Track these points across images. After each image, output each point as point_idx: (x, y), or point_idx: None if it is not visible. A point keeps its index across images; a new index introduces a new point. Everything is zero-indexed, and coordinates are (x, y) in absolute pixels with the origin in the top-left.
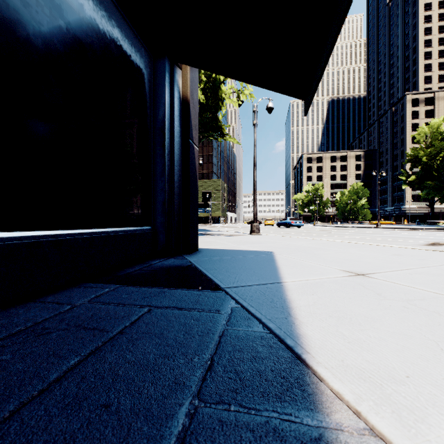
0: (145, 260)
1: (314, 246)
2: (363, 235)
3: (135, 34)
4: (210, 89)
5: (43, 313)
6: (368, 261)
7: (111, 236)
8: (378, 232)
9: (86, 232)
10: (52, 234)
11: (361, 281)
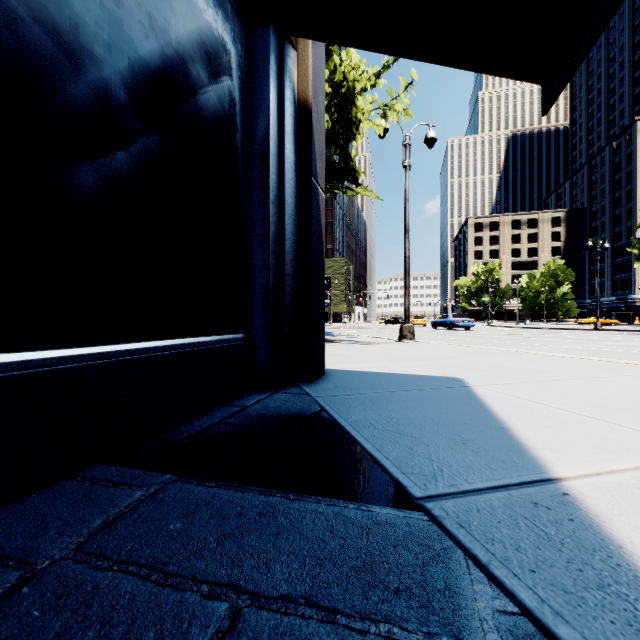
0: (232, 397)
1: (529, 367)
2: (586, 343)
3: None
4: (337, 108)
5: None
6: None
7: (164, 357)
8: (606, 338)
9: (108, 350)
10: (19, 361)
11: None
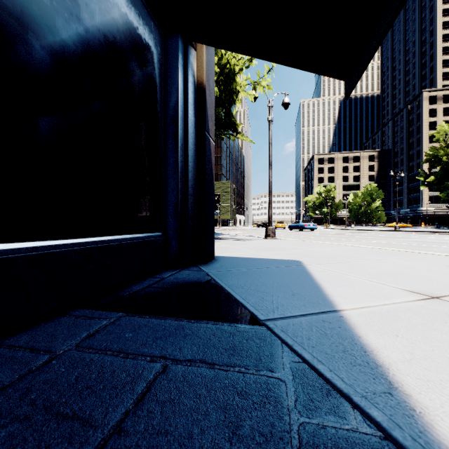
0: (155, 272)
1: (344, 254)
2: (386, 239)
3: (143, 3)
4: (223, 81)
5: (3, 372)
6: (425, 275)
7: (113, 246)
8: (400, 236)
9: (81, 241)
10: (32, 247)
11: (446, 309)
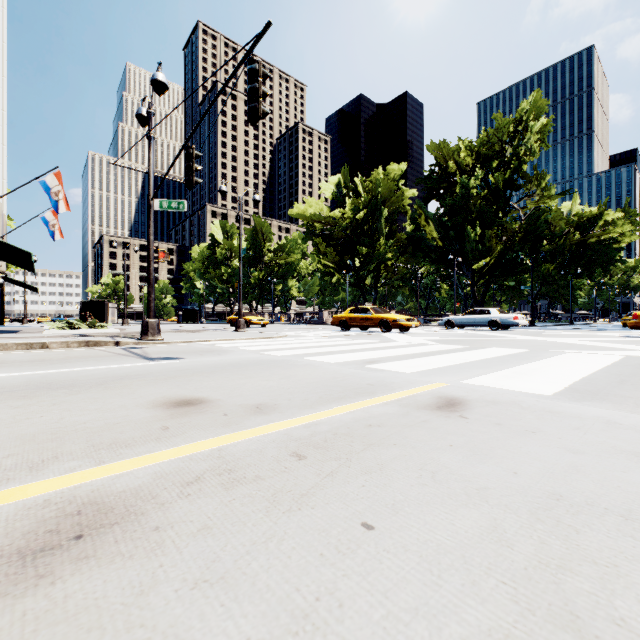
0: None
1: None
2: None
3: None
4: None
5: None
6: None
7: None
8: None
9: None
10: None
11: None
